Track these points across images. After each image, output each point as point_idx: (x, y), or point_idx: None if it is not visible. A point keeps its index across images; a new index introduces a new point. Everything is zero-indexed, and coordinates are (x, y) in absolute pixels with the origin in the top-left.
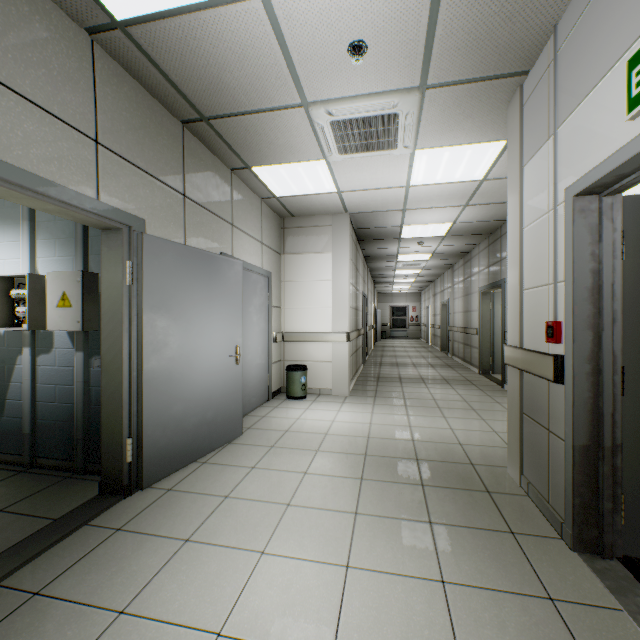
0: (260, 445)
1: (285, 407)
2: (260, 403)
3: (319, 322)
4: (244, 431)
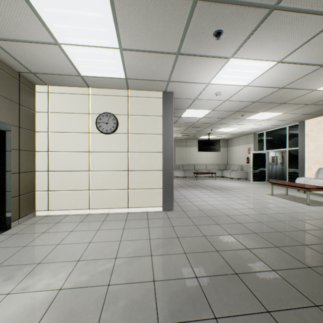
0: None
1: None
2: None
3: None
4: None
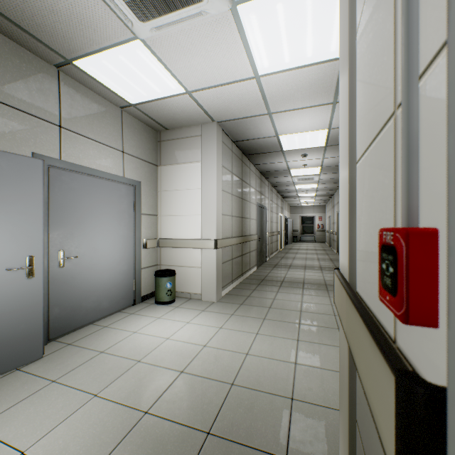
0: (43, 377)
1: (140, 314)
2: (118, 309)
3: (190, 229)
4: (58, 349)
